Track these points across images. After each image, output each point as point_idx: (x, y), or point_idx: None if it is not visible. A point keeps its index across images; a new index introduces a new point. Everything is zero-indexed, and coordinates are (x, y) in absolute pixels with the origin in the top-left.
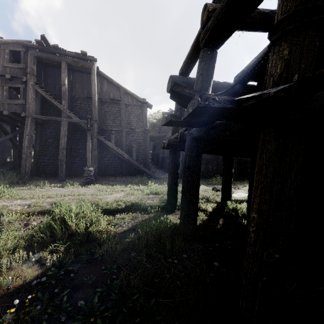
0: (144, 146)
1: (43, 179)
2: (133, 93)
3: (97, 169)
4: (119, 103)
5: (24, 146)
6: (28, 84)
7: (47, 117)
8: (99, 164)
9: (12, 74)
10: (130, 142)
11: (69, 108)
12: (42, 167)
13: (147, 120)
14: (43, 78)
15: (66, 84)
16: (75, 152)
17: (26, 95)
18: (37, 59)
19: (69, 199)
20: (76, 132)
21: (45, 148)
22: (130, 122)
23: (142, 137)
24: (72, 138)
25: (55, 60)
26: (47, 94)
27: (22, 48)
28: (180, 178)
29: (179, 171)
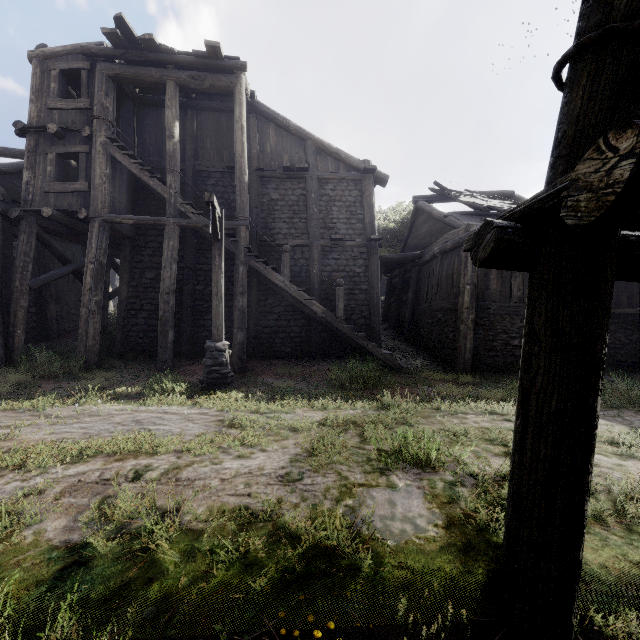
0: (367, 283)
1: (126, 366)
2: (339, 150)
3: (253, 342)
4: (303, 176)
5: (84, 287)
6: (94, 144)
7: (133, 217)
8: (256, 329)
9: (64, 125)
10: (332, 274)
11: (190, 198)
12: (134, 336)
13: (373, 215)
14: (137, 135)
15: (176, 136)
16: (203, 300)
17: (91, 171)
18: (121, 90)
19: (63, 487)
20: (204, 255)
21: (140, 293)
22: (331, 223)
23: (360, 261)
24: (197, 269)
25: (153, 80)
26: (134, 163)
27: (83, 62)
28: (471, 373)
29: (467, 351)
